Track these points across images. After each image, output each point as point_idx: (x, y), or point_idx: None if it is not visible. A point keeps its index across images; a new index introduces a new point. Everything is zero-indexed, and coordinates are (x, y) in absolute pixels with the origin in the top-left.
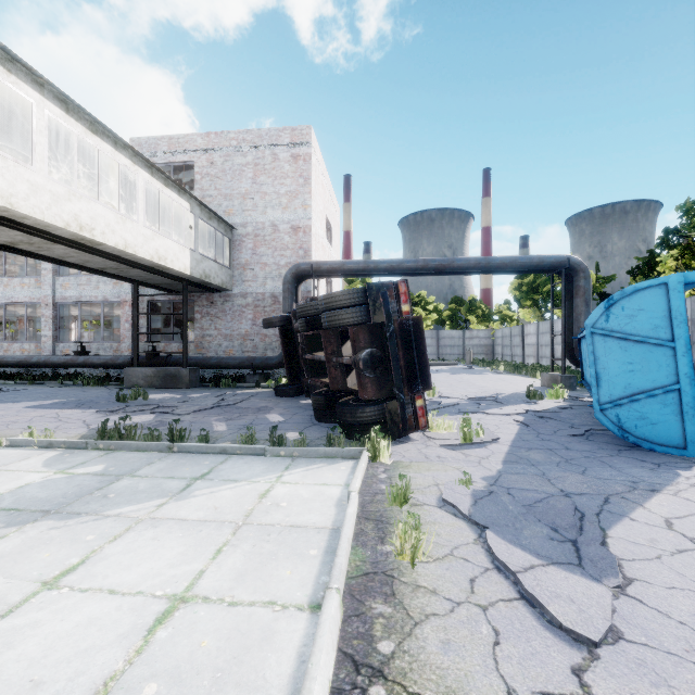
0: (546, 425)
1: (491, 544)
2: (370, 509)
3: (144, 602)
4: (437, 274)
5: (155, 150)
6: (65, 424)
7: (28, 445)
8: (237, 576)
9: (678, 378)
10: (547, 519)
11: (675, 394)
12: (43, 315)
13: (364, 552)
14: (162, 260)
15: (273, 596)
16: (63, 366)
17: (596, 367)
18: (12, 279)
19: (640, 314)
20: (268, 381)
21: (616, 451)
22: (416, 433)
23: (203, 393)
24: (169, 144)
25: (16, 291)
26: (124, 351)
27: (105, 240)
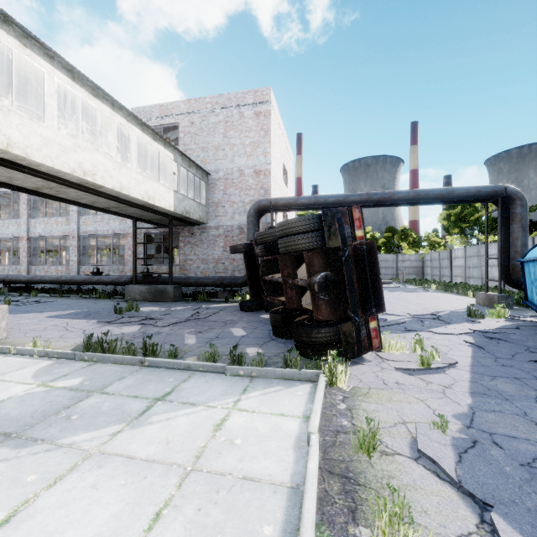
0: (500, 347)
1: None
2: (333, 457)
3: None
4: (378, 206)
5: (150, 116)
6: (69, 333)
7: (30, 354)
8: None
9: None
10: None
11: None
12: (71, 245)
13: (332, 536)
14: (151, 199)
15: None
16: (83, 283)
17: None
18: (50, 219)
19: None
20: (235, 297)
21: None
22: (368, 353)
23: (183, 307)
24: (160, 111)
25: (53, 227)
26: (127, 272)
27: (105, 183)
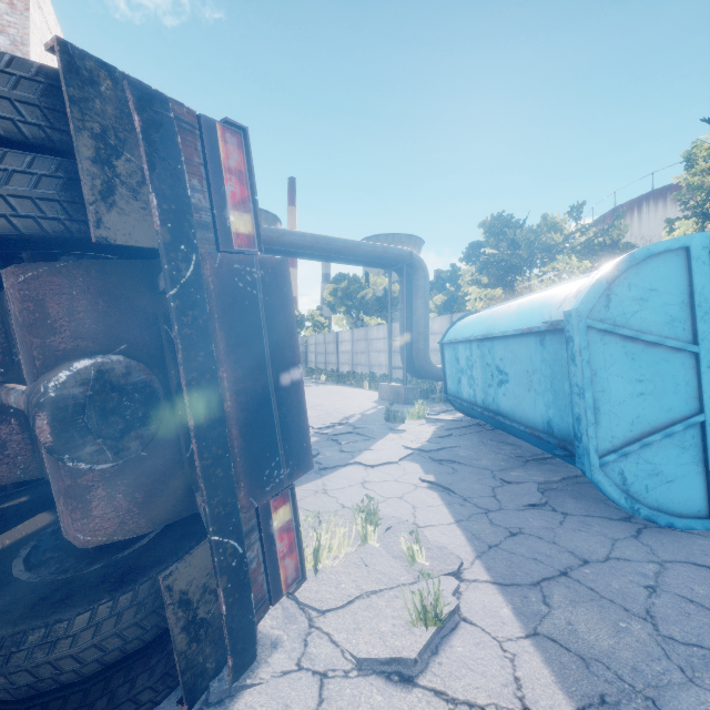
0: (470, 482)
1: None
2: None
3: None
4: None
5: None
6: None
7: None
8: None
9: (699, 403)
10: None
11: (696, 430)
12: None
13: None
14: None
15: None
16: None
17: (592, 389)
18: None
19: (652, 297)
20: None
21: (638, 542)
22: None
23: None
24: None
25: None
26: None
27: None
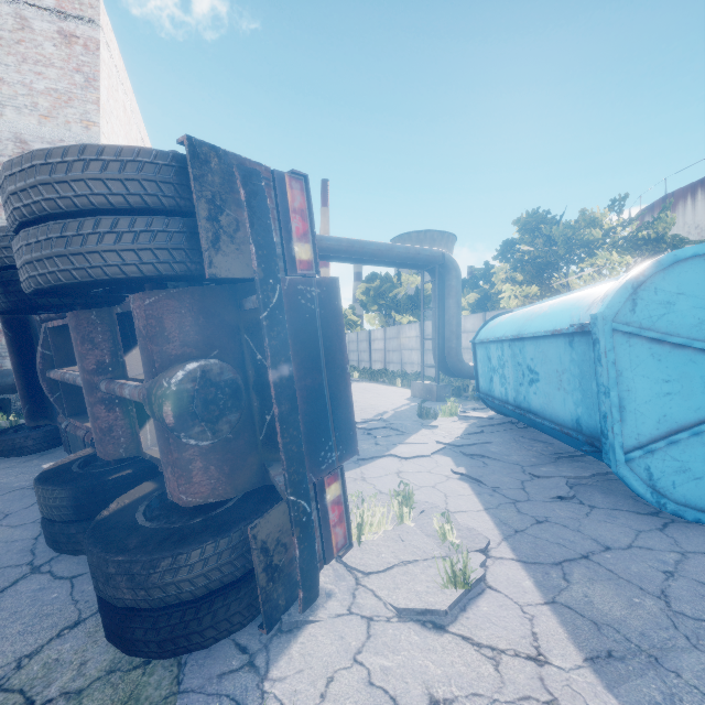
0: (500, 475)
1: None
2: None
3: None
4: None
5: None
6: None
7: None
8: None
9: None
10: None
11: None
12: None
13: None
14: None
15: None
16: None
17: (618, 388)
18: None
19: (679, 300)
20: None
21: (663, 534)
22: None
23: None
24: None
25: None
26: None
27: None
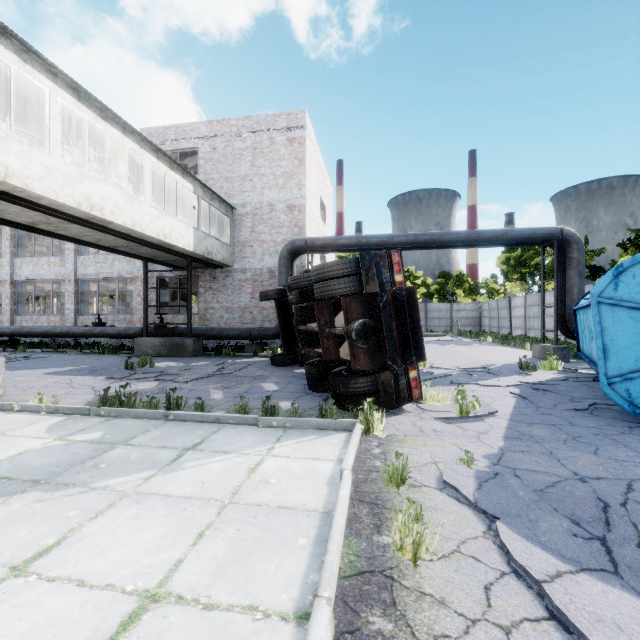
0: (545, 397)
1: (505, 541)
2: (364, 490)
3: (112, 598)
4: (427, 248)
5: (164, 138)
6: (76, 390)
7: (37, 411)
8: (216, 568)
9: None
10: (565, 509)
11: None
12: (67, 290)
13: (358, 543)
14: (167, 237)
15: (254, 599)
16: (82, 336)
17: (603, 338)
18: (40, 258)
19: None
20: (265, 351)
21: (627, 428)
22: (409, 405)
23: (205, 362)
24: (176, 133)
25: (44, 269)
26: (136, 322)
27: (114, 219)
